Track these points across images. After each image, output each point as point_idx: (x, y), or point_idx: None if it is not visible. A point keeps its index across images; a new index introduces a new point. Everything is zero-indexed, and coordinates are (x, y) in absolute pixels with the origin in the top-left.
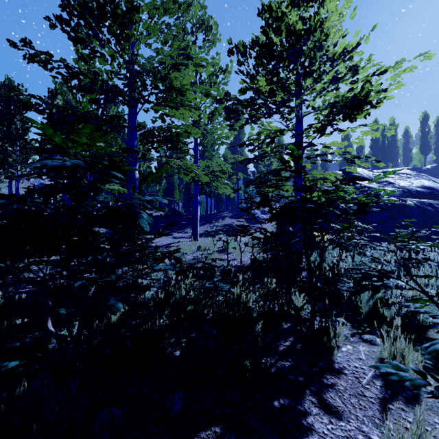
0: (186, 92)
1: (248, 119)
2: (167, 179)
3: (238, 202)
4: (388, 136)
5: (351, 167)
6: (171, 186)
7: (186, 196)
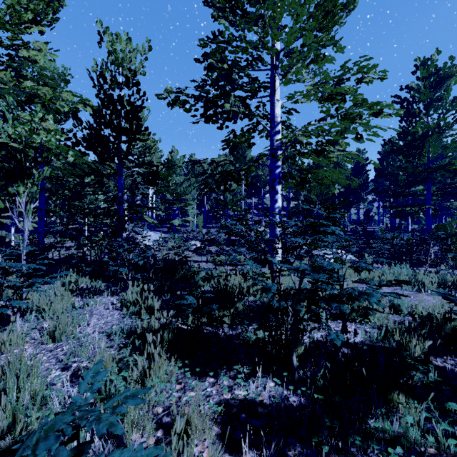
0: None
1: None
2: None
3: None
4: None
5: None
6: None
7: None
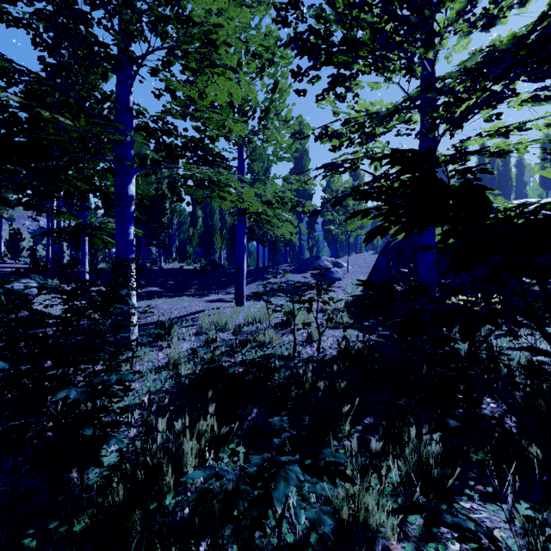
0: (216, 33)
1: (335, 78)
2: (205, 221)
3: (300, 251)
4: (498, 165)
5: (547, 164)
6: (210, 231)
7: (231, 244)
